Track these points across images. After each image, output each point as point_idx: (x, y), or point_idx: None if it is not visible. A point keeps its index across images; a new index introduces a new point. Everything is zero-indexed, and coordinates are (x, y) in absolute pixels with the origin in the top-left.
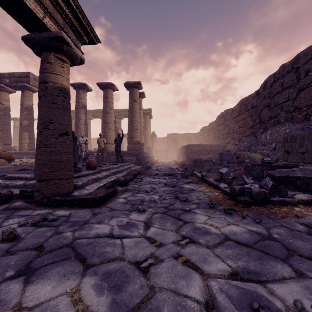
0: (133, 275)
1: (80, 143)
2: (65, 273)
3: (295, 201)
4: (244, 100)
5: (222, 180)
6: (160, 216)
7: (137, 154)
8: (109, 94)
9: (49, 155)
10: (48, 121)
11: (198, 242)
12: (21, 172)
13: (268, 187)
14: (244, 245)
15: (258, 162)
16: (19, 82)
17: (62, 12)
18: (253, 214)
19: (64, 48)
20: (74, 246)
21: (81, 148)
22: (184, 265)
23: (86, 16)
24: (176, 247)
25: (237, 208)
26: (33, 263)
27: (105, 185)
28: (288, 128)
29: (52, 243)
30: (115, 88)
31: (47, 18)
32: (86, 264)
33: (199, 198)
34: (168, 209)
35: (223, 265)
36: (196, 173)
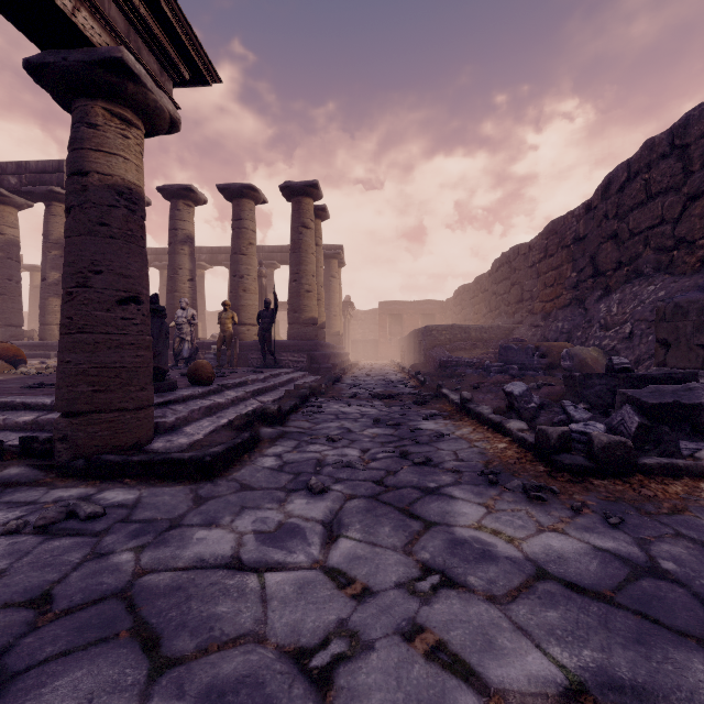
0: (288, 697)
1: (178, 323)
2: (95, 689)
3: (701, 467)
4: (558, 223)
5: (513, 412)
6: (364, 505)
7: (310, 349)
8: (246, 211)
9: (91, 352)
10: (90, 269)
11: (464, 584)
12: (33, 391)
13: (629, 431)
14: (591, 596)
15: (592, 366)
16: (40, 184)
17: (123, 2)
18: (599, 501)
19: (127, 91)
20: (135, 598)
21: (181, 334)
22: (430, 663)
23: (182, 13)
24: (407, 601)
25: (557, 484)
26: (13, 653)
27: (231, 422)
28: (663, 289)
29: (77, 587)
30: (260, 198)
31: (84, 13)
32: (157, 659)
33: (459, 457)
34: (383, 487)
35: (541, 663)
36: (448, 394)
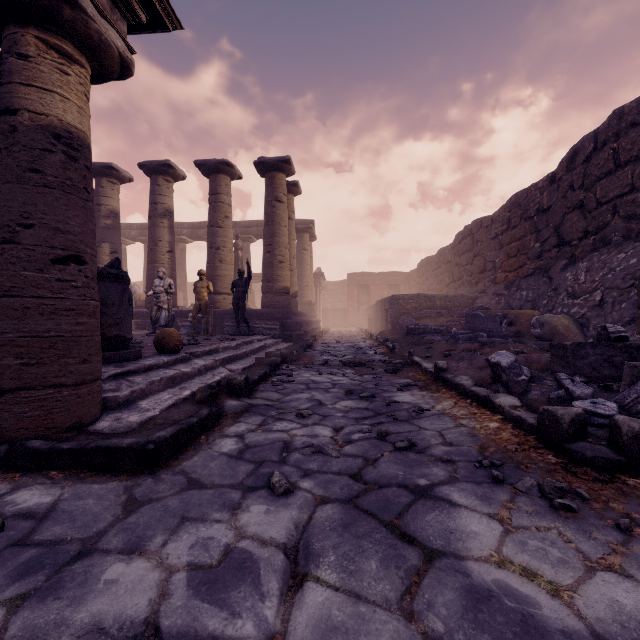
0: None
1: (155, 292)
2: None
3: None
4: (521, 196)
5: (499, 384)
6: (340, 516)
7: (282, 317)
8: (222, 186)
9: (19, 319)
10: (18, 222)
11: None
12: None
13: None
14: None
15: (564, 334)
16: None
17: None
18: None
19: (64, 17)
20: None
21: (159, 303)
22: None
23: None
24: None
25: (582, 485)
26: None
27: (194, 393)
28: (635, 256)
29: None
30: (236, 174)
31: None
32: None
33: (446, 439)
34: (362, 484)
35: None
36: (421, 362)
